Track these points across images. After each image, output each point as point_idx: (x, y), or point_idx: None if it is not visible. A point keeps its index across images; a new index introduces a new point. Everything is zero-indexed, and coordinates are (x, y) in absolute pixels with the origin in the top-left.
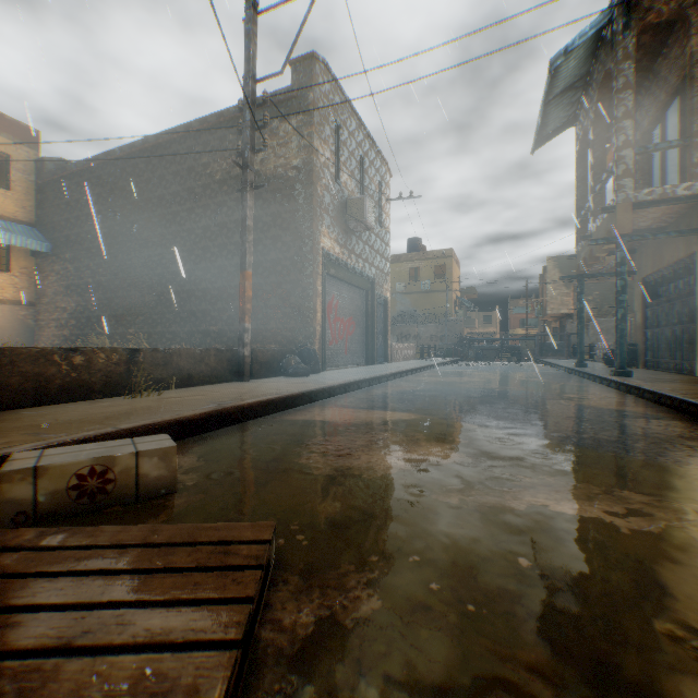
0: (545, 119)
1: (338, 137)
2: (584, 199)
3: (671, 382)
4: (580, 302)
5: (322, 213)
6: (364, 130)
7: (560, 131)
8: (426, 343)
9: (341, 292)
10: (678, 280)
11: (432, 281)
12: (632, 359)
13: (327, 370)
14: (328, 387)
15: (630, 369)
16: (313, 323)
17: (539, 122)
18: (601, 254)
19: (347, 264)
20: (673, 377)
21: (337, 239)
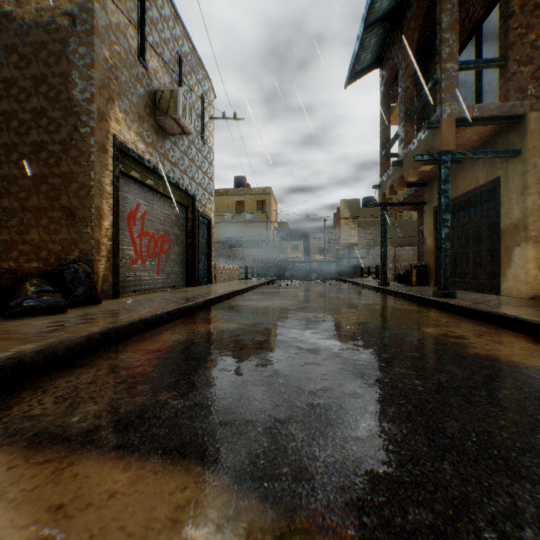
0: (360, 51)
1: (143, 9)
2: (387, 135)
3: (513, 305)
4: (384, 228)
5: (113, 88)
6: (182, 28)
7: (368, 71)
8: (250, 264)
9: (151, 203)
10: (470, 208)
11: (255, 213)
12: (425, 278)
13: (124, 296)
14: (39, 350)
15: (427, 287)
16: (95, 233)
17: (356, 49)
18: (413, 179)
19: (157, 168)
20: (491, 298)
21: (141, 133)
